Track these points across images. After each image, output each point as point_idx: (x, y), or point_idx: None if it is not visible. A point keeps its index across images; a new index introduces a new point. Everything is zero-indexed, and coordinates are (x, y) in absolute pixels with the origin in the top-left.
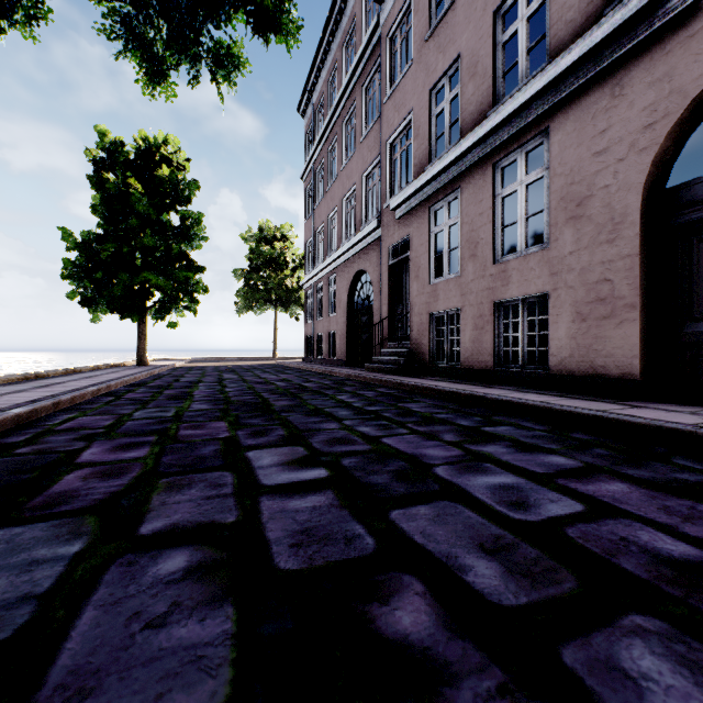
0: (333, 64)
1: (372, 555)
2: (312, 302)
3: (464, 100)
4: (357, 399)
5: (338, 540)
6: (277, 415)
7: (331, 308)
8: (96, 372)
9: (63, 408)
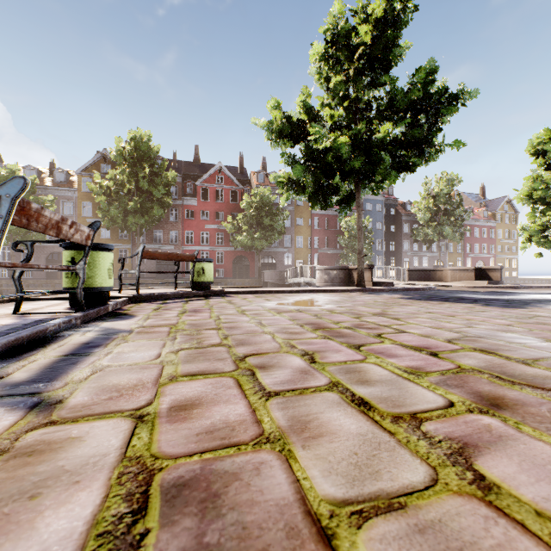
0: None
1: None
2: None
3: None
4: None
5: None
6: None
7: None
8: None
9: None
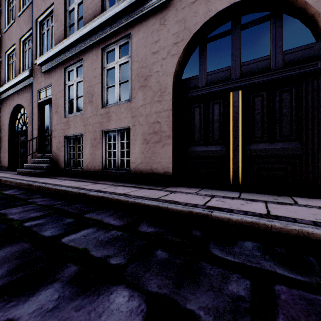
0: None
1: None
2: None
3: (85, 5)
4: None
5: None
6: None
7: None
8: None
9: None
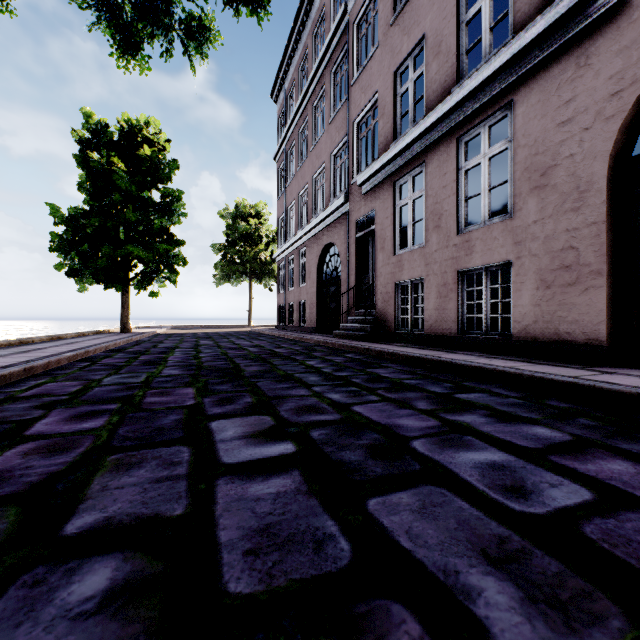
0: (303, 52)
1: (349, 568)
2: (284, 274)
3: (428, 78)
4: (326, 364)
5: (306, 544)
6: (246, 381)
7: (301, 279)
8: (79, 339)
9: (35, 373)
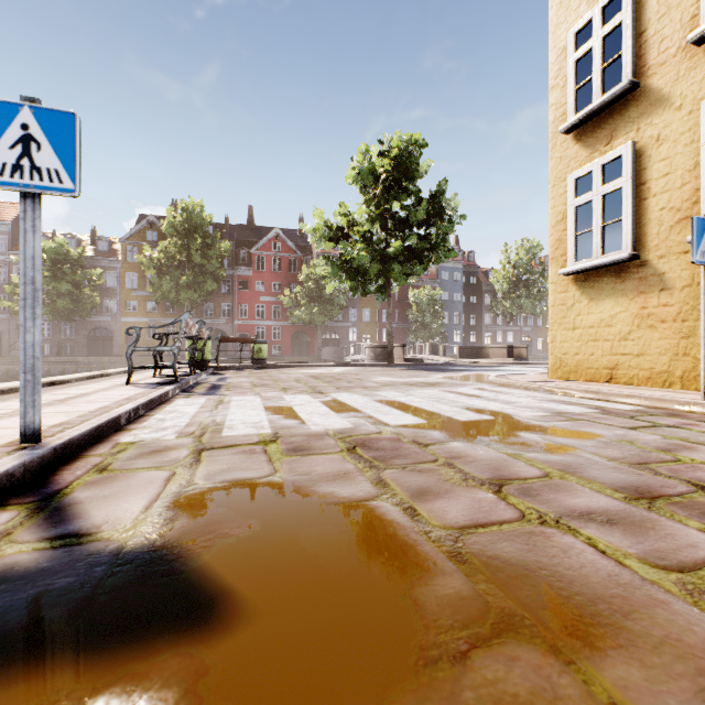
0: None
1: None
2: None
3: None
4: None
5: None
6: None
7: None
8: None
9: None
